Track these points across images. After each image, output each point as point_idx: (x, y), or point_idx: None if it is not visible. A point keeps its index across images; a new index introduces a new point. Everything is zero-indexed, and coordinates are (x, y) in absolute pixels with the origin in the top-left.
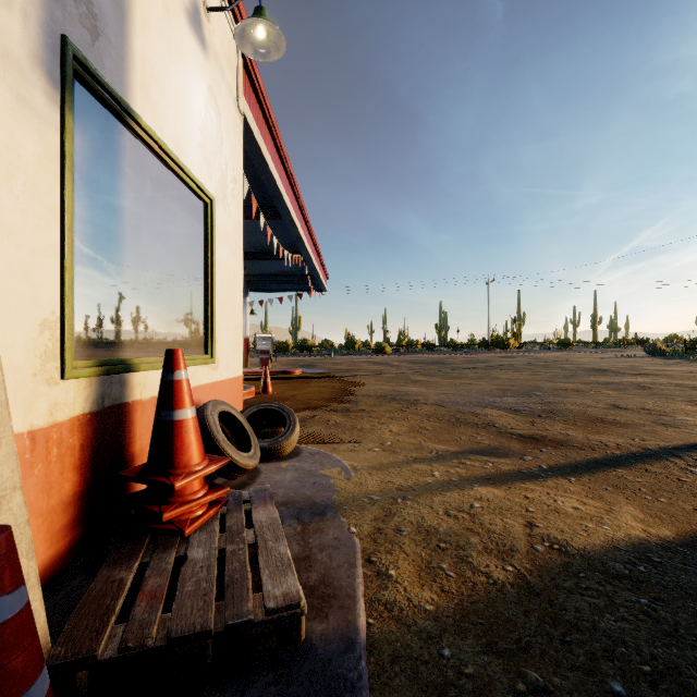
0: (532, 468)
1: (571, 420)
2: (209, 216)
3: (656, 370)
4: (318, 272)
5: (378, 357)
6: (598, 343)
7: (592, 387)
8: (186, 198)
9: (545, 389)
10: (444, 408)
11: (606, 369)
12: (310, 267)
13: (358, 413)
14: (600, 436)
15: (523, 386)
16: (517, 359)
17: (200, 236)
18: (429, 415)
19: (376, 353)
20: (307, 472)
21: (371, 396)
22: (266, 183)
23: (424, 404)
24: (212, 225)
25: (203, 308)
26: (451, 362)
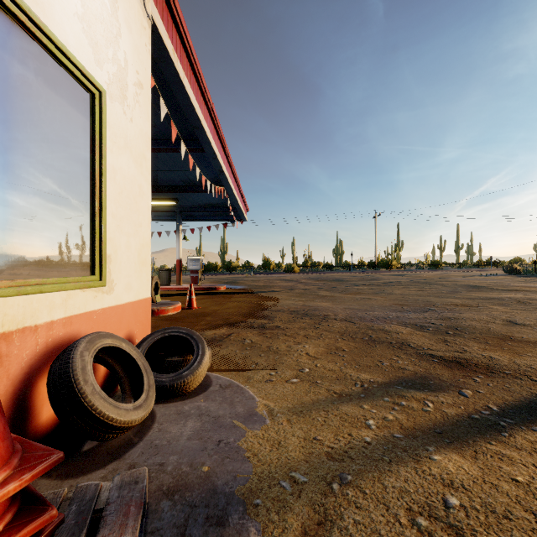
0: (481, 411)
1: (481, 338)
2: (97, 110)
3: (523, 287)
4: (239, 204)
5: (289, 275)
6: (460, 264)
7: (478, 302)
8: (56, 77)
9: (437, 304)
10: (354, 325)
11: (480, 286)
12: (232, 199)
13: (274, 330)
14: (524, 359)
15: (416, 301)
16: (402, 277)
17: (84, 133)
18: (342, 332)
19: (287, 272)
20: (213, 419)
21: (285, 312)
22: (186, 111)
23: (334, 320)
24: (101, 122)
25: (88, 220)
26: (348, 279)
